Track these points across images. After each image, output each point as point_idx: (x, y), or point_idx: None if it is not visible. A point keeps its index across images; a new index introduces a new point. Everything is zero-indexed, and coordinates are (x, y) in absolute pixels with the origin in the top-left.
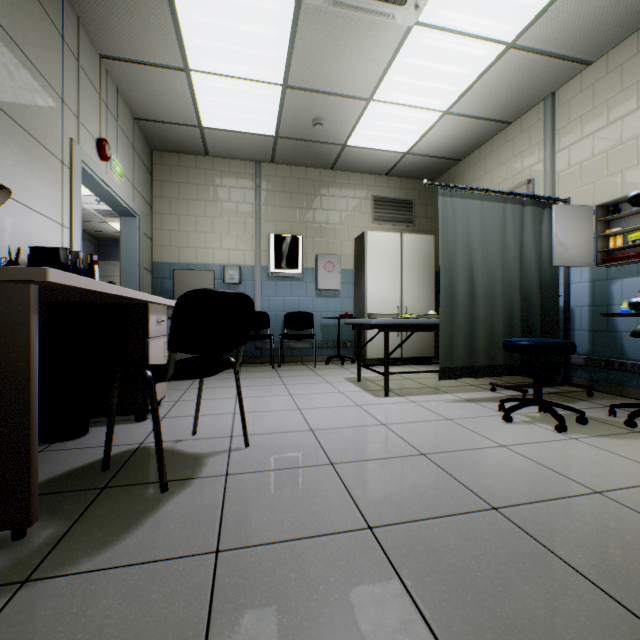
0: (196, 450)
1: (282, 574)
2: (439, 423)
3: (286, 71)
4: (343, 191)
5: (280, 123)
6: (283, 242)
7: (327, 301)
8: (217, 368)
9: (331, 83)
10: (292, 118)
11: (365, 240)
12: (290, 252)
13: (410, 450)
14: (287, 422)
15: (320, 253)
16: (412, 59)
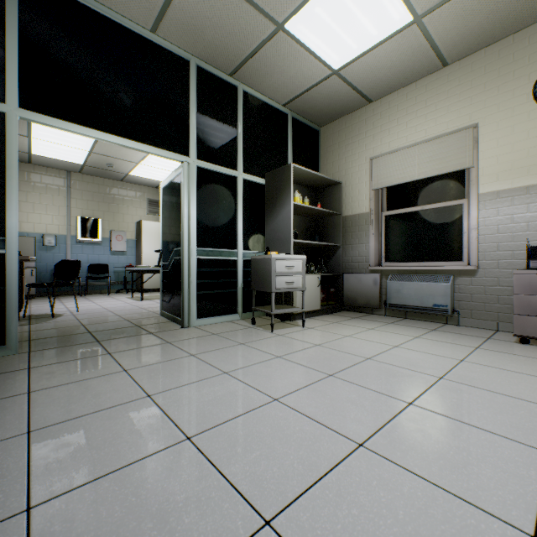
0: (57, 313)
1: (95, 319)
2: (156, 304)
3: (92, 148)
4: (129, 194)
5: (87, 161)
6: (88, 222)
7: (118, 257)
8: (68, 284)
9: (117, 156)
10: (95, 161)
11: (141, 225)
12: (93, 228)
13: (139, 308)
14: (94, 307)
15: (114, 229)
16: (156, 157)
